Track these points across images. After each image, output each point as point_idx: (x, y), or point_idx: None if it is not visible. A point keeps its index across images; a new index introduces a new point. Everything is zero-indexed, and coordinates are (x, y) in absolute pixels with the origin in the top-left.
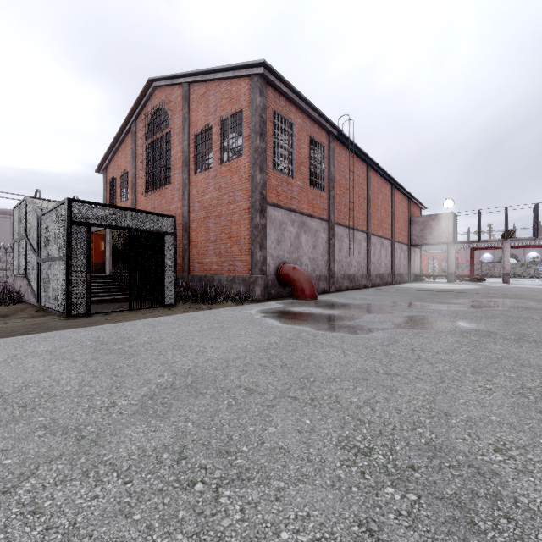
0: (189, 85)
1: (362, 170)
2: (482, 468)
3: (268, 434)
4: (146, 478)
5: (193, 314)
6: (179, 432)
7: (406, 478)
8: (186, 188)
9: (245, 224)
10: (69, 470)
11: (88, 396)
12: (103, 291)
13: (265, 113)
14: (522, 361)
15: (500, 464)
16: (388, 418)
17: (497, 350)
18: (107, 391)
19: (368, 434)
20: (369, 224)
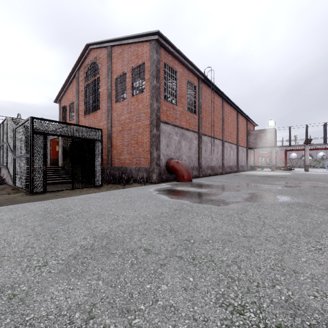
0: (111, 47)
1: (219, 102)
2: None
3: (161, 292)
4: None
5: (112, 192)
6: (92, 290)
7: None
8: (110, 112)
9: (146, 134)
10: None
11: (28, 256)
12: (57, 177)
13: (159, 64)
14: None
15: None
16: (252, 276)
17: (315, 217)
18: (44, 252)
19: (239, 292)
20: (223, 135)
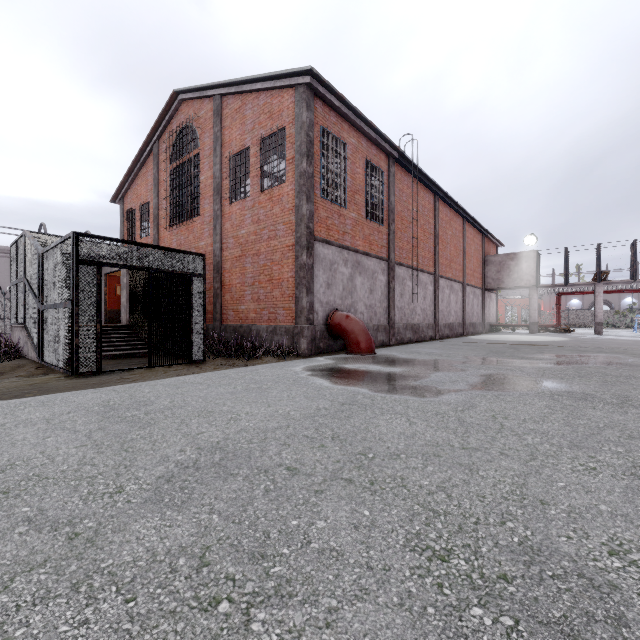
0: (221, 97)
1: (427, 200)
2: (596, 579)
3: (316, 531)
4: (155, 594)
5: (225, 372)
6: (202, 527)
7: (498, 593)
8: (218, 221)
9: (288, 264)
10: (53, 582)
11: (88, 478)
12: (118, 344)
13: (312, 131)
14: (630, 431)
15: (619, 573)
16: (469, 508)
17: (597, 417)
18: (114, 472)
19: (445, 531)
20: (436, 265)
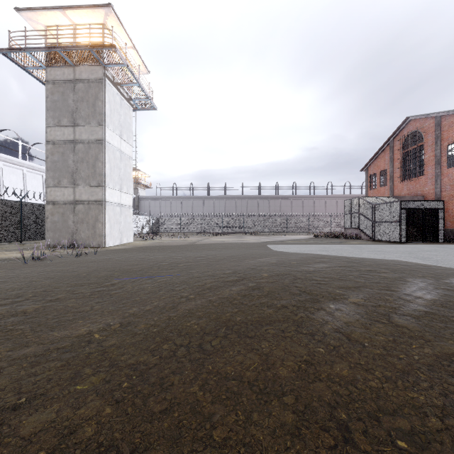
0: (440, 116)
1: None
2: None
3: None
4: None
5: None
6: None
7: None
8: (438, 178)
9: None
10: None
11: None
12: None
13: None
14: None
15: None
16: None
17: None
18: None
19: None
20: None
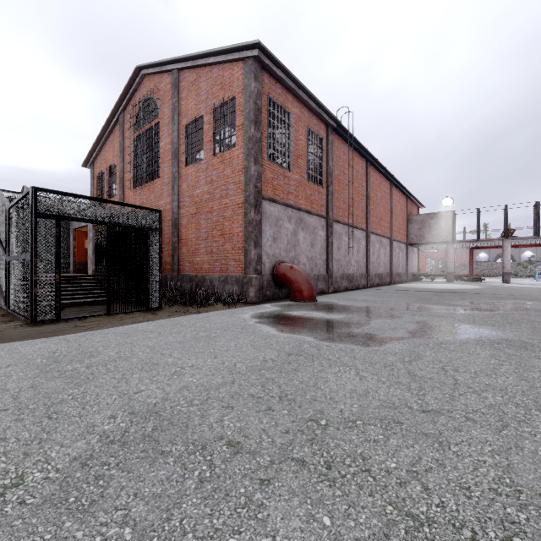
0: (179, 72)
1: (361, 166)
2: None
3: None
4: None
5: (178, 320)
6: None
7: None
8: (176, 182)
9: (238, 220)
10: None
11: None
12: (83, 293)
13: (260, 100)
14: None
15: None
16: (456, 511)
17: None
18: (23, 450)
19: None
20: (368, 222)
